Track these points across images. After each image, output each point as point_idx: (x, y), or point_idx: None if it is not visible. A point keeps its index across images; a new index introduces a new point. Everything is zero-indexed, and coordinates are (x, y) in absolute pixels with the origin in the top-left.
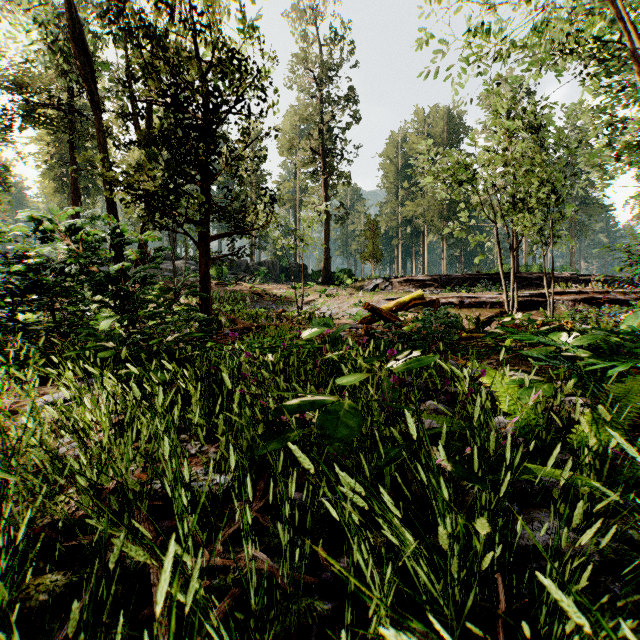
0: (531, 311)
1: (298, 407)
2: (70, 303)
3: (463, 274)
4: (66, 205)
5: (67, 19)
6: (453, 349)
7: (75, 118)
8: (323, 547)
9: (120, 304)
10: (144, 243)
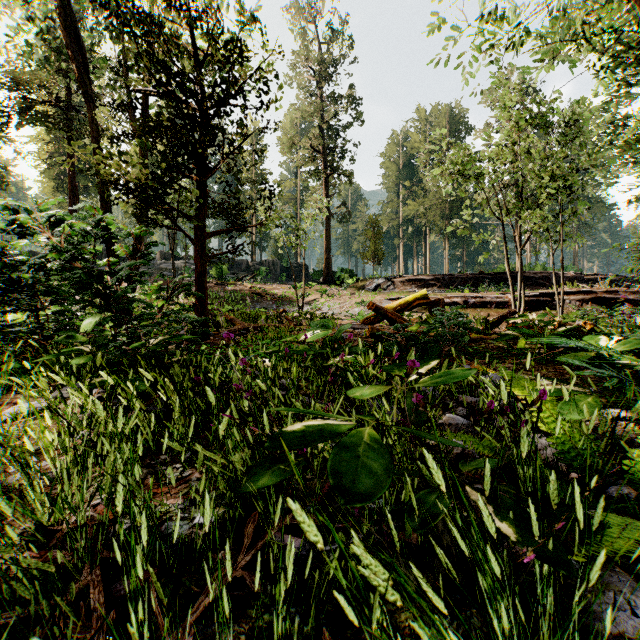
0: (537, 311)
1: (295, 441)
2: (55, 303)
3: (466, 273)
4: (66, 205)
5: (58, 7)
6: (464, 352)
7: (72, 115)
8: (329, 626)
9: (105, 304)
10: (139, 241)
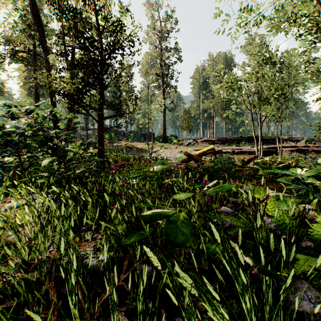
0: (269, 156)
1: (148, 219)
2: (28, 152)
3: (233, 137)
4: (33, 102)
5: (29, 4)
6: (232, 176)
7: (36, 58)
8: (164, 308)
9: (53, 152)
10: (70, 121)
